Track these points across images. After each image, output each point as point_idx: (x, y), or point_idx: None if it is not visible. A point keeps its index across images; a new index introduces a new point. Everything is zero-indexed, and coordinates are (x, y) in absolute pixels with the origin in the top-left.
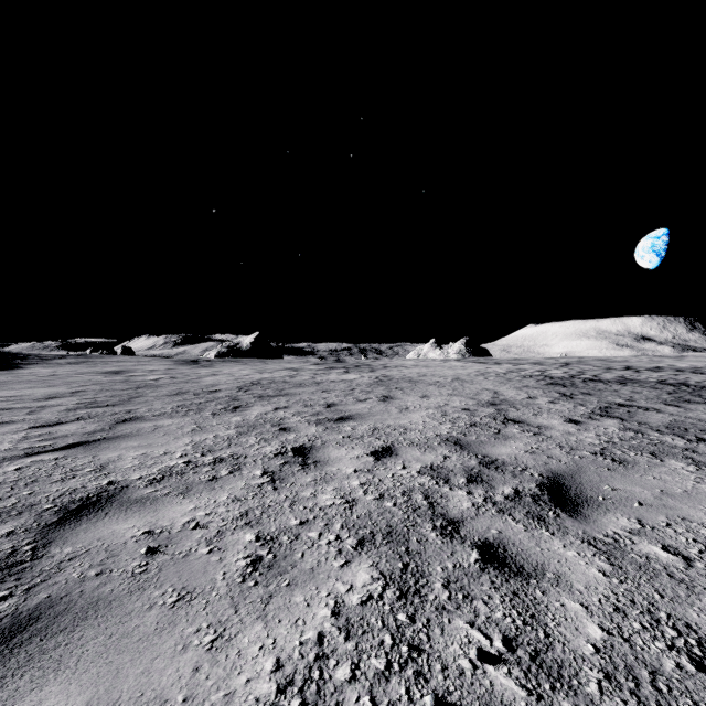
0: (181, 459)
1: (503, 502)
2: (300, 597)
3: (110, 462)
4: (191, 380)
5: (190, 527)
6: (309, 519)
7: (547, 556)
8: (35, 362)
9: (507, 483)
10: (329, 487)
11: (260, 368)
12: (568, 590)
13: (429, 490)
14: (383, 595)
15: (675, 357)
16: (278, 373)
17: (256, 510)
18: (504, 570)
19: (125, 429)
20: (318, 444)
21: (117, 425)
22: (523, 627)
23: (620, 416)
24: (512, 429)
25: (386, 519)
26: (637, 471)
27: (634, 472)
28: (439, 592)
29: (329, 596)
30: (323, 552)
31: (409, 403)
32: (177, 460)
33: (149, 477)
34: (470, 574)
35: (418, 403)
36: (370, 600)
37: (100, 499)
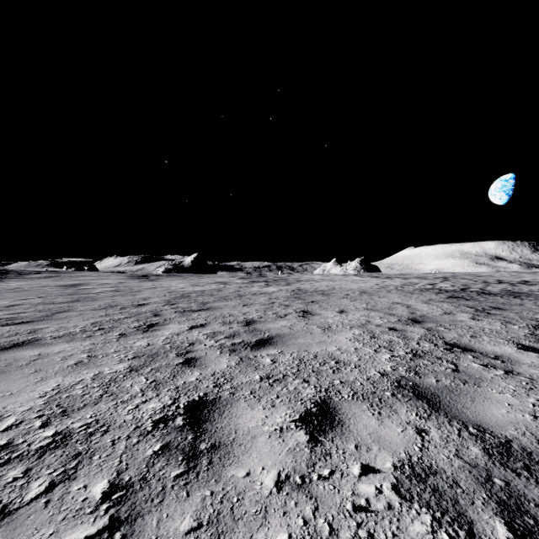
0: (0, 436)
1: None
2: None
3: None
4: (130, 292)
5: None
6: None
7: None
8: (13, 276)
9: None
10: None
11: (195, 282)
12: None
13: None
14: None
15: (530, 273)
16: (209, 286)
17: None
18: None
19: None
20: (225, 393)
21: None
22: None
23: None
24: (469, 363)
25: None
26: None
27: None
28: None
29: None
30: None
31: (330, 319)
32: None
33: None
34: None
35: (339, 319)
36: None
37: None
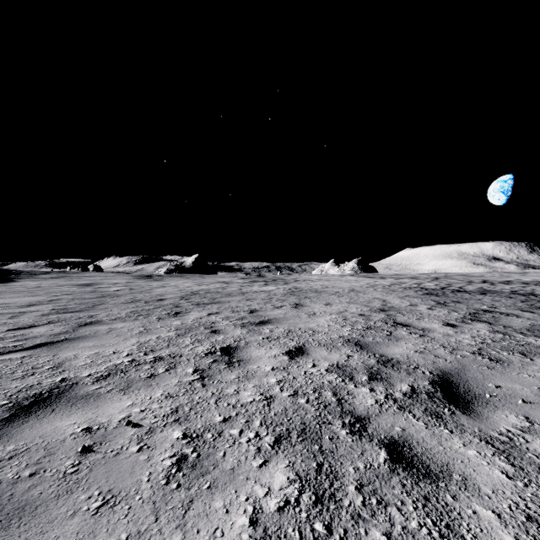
0: (127, 358)
1: (402, 399)
2: (220, 502)
3: (67, 361)
4: (144, 290)
5: (124, 424)
6: (232, 415)
7: (450, 456)
8: (26, 277)
9: (404, 381)
10: (250, 384)
11: (199, 282)
12: (477, 495)
13: (337, 387)
14: (299, 499)
15: (520, 273)
16: (213, 285)
17: (185, 406)
18: (413, 471)
19: (85, 331)
20: (242, 344)
21: (79, 327)
22: (440, 539)
23: (487, 320)
24: (401, 332)
25: (300, 415)
26: (513, 369)
27: (511, 370)
28: (353, 497)
29: (247, 500)
30: (243, 450)
31: (316, 309)
32: (123, 359)
33: (97, 374)
34: (381, 475)
35: (323, 309)
36: (287, 506)
37: (51, 395)
